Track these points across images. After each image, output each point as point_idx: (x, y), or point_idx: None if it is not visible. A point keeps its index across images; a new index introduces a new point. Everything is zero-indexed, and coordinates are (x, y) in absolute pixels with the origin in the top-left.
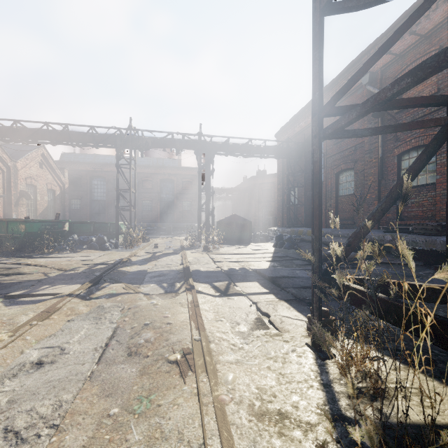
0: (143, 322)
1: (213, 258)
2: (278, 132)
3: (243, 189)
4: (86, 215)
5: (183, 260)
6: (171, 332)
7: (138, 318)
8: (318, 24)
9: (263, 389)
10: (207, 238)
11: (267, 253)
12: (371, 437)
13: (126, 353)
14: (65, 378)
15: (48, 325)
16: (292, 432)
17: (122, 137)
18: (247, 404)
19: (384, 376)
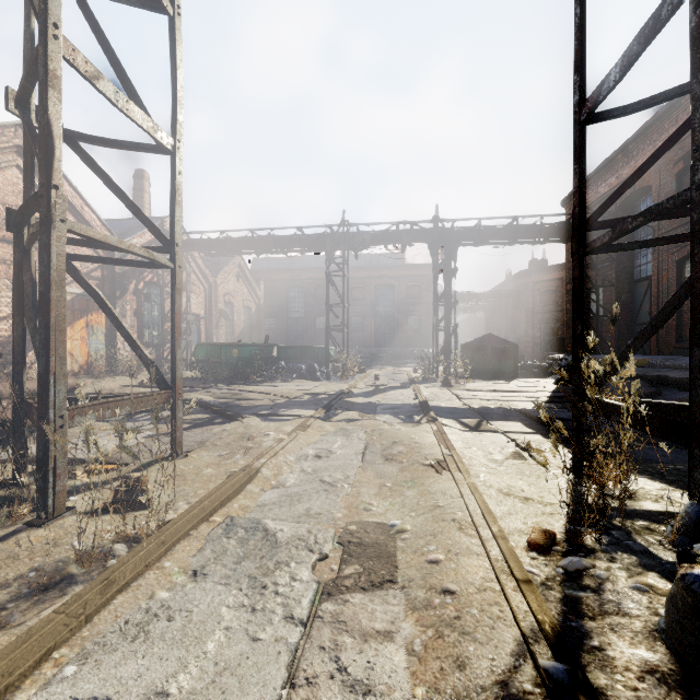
0: (391, 440)
1: (457, 395)
2: (566, 198)
3: (504, 292)
4: (281, 338)
5: (417, 394)
6: (421, 448)
7: (385, 438)
8: (578, 138)
9: (512, 486)
10: (446, 369)
11: (542, 391)
12: (556, 444)
13: (383, 459)
14: (343, 465)
15: (309, 435)
16: (533, 505)
17: (333, 236)
18: (496, 488)
19: (643, 492)
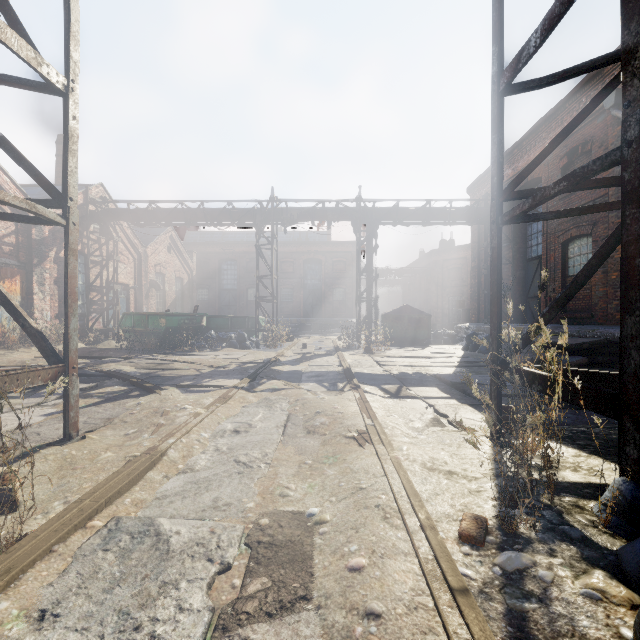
0: (314, 411)
1: (378, 361)
2: (471, 186)
3: (418, 269)
4: (214, 309)
5: (341, 361)
6: (344, 418)
7: (308, 408)
8: (497, 108)
9: (435, 458)
10: (368, 337)
11: (453, 357)
12: (489, 422)
13: (305, 431)
14: (262, 441)
15: (229, 408)
16: (458, 480)
17: (263, 211)
18: (420, 462)
19: (561, 459)
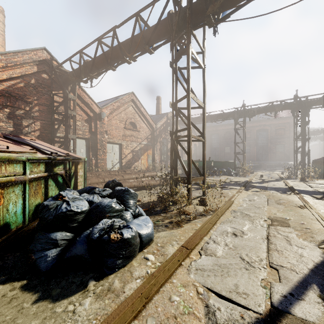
0: (278, 198)
1: (309, 185)
2: None
3: None
4: (208, 157)
5: (286, 183)
6: (293, 201)
7: (275, 198)
8: None
9: None
10: (302, 173)
11: None
12: None
13: (276, 203)
14: (261, 203)
15: (243, 194)
16: None
17: (238, 112)
18: None
19: None
